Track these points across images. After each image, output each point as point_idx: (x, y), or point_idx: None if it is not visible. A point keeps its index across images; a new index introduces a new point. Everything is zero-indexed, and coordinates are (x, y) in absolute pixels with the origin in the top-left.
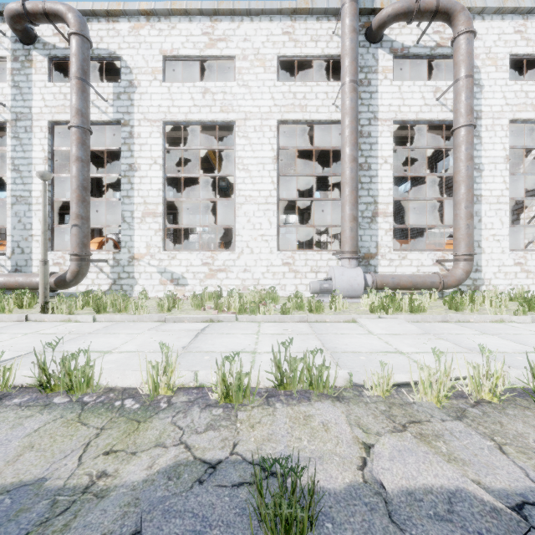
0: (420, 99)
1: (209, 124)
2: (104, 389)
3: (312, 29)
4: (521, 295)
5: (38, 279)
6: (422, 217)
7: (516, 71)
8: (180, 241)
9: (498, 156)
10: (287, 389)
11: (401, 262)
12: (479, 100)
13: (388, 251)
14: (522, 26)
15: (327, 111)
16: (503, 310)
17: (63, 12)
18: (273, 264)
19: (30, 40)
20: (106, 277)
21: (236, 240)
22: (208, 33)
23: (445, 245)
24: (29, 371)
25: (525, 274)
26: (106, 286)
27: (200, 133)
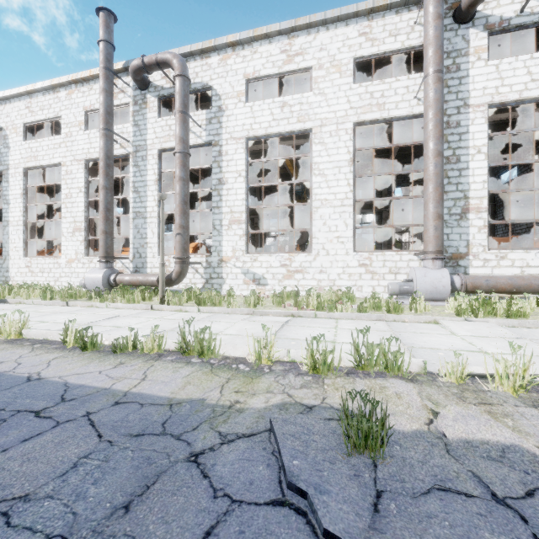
0: (524, 75)
1: (287, 135)
2: (222, 357)
3: (390, 24)
4: None
5: (152, 278)
6: (534, 209)
7: None
8: (257, 244)
9: None
10: (365, 369)
11: (499, 262)
12: None
13: (482, 250)
14: None
15: (407, 106)
16: None
17: (169, 60)
18: (349, 265)
19: (145, 86)
20: (200, 277)
21: (313, 242)
22: (286, 51)
23: None
24: (173, 340)
25: None
26: (200, 284)
27: (278, 144)
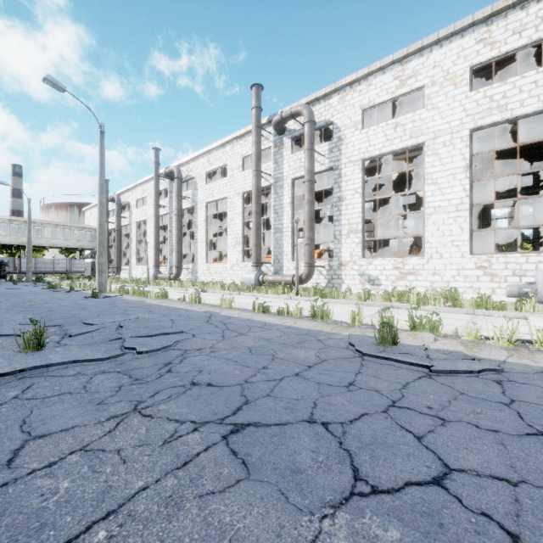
0: None
1: (399, 151)
2: (334, 321)
3: (514, 22)
4: None
5: (288, 278)
6: None
7: None
8: (379, 246)
9: None
10: (417, 331)
11: None
12: None
13: None
14: None
15: (536, 101)
16: None
17: (300, 111)
18: (465, 268)
19: (282, 132)
20: (324, 277)
21: (425, 247)
22: (399, 77)
23: None
24: (307, 311)
25: None
26: (324, 284)
27: (392, 159)
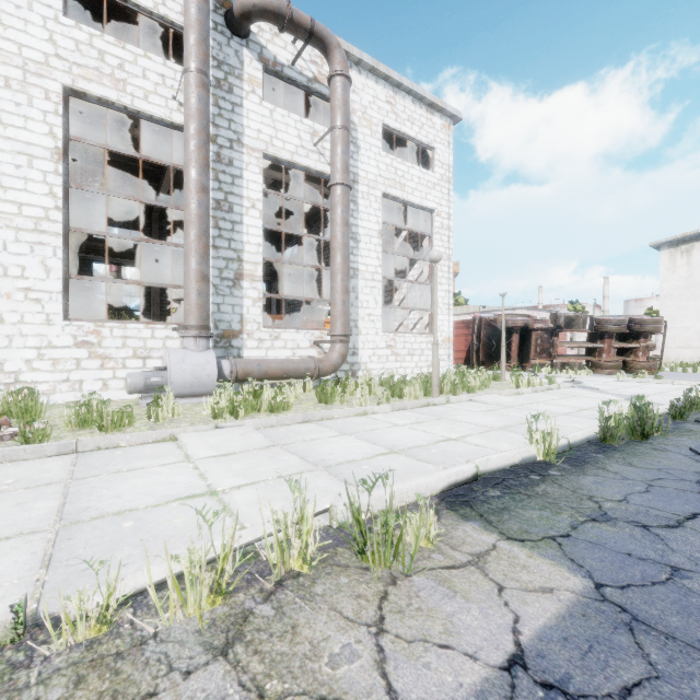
0: (296, 136)
1: None
2: None
3: None
4: (388, 380)
5: None
6: (310, 290)
7: (390, 147)
8: None
9: (373, 229)
10: None
11: (274, 343)
12: (356, 162)
13: (257, 328)
14: (392, 98)
15: (164, 105)
16: (368, 400)
17: None
18: (54, 344)
19: None
20: None
21: None
22: None
23: (328, 324)
24: None
25: (395, 357)
26: None
27: None
